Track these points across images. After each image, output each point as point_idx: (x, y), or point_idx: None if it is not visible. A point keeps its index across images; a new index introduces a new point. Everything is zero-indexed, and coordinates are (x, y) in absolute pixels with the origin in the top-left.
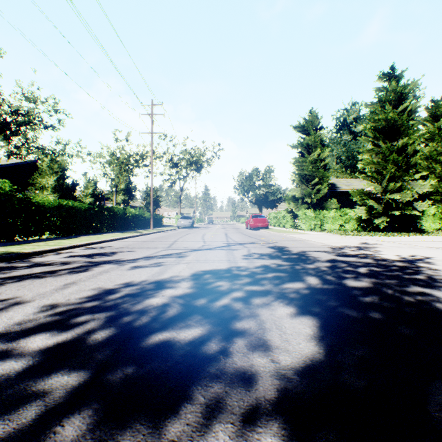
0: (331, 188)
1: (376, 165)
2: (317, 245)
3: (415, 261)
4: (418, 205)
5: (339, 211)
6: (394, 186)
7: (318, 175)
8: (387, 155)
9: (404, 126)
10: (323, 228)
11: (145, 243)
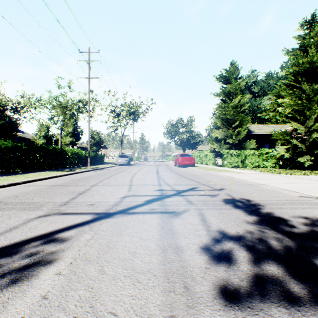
0: (247, 131)
1: (299, 106)
2: (291, 195)
3: None
4: None
5: (259, 150)
6: (317, 127)
7: (239, 119)
8: (310, 97)
9: None
10: (245, 165)
11: (47, 190)
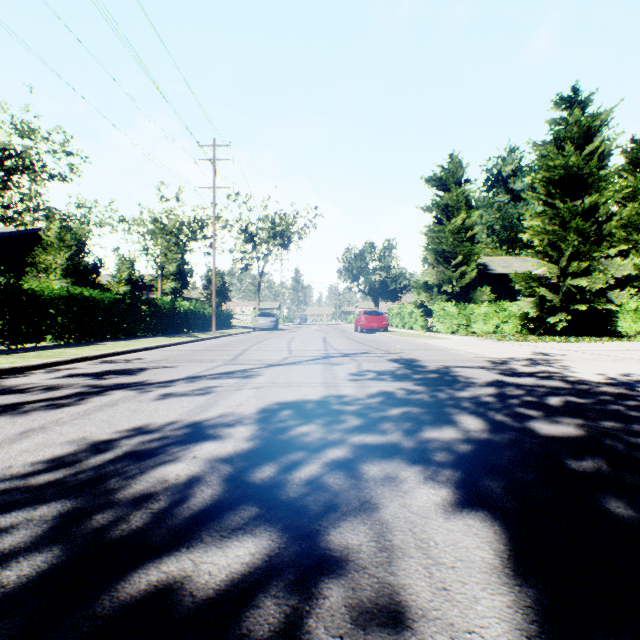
0: (482, 271)
1: (550, 235)
2: (466, 357)
3: (635, 384)
4: (614, 295)
5: (494, 305)
6: (578, 267)
7: (463, 252)
8: (568, 221)
9: (593, 176)
10: (470, 330)
11: (197, 353)
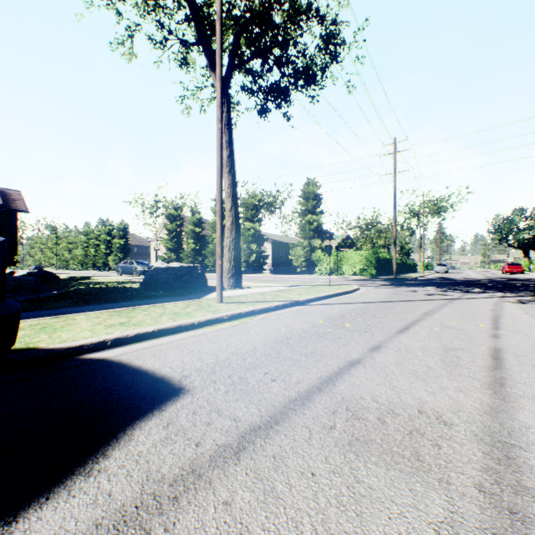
0: None
1: None
2: None
3: None
4: None
5: None
6: None
7: None
8: None
9: None
10: None
11: (445, 276)
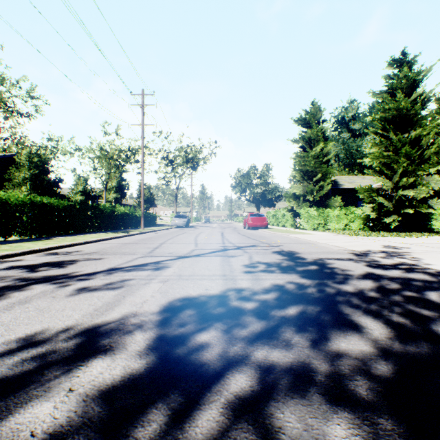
0: (334, 186)
1: (386, 159)
2: (332, 249)
3: None
4: (433, 202)
5: (344, 209)
6: (406, 182)
7: (321, 171)
8: (399, 148)
9: (417, 115)
10: (327, 227)
11: (124, 246)
